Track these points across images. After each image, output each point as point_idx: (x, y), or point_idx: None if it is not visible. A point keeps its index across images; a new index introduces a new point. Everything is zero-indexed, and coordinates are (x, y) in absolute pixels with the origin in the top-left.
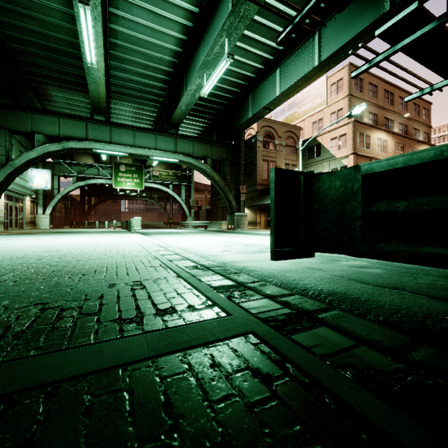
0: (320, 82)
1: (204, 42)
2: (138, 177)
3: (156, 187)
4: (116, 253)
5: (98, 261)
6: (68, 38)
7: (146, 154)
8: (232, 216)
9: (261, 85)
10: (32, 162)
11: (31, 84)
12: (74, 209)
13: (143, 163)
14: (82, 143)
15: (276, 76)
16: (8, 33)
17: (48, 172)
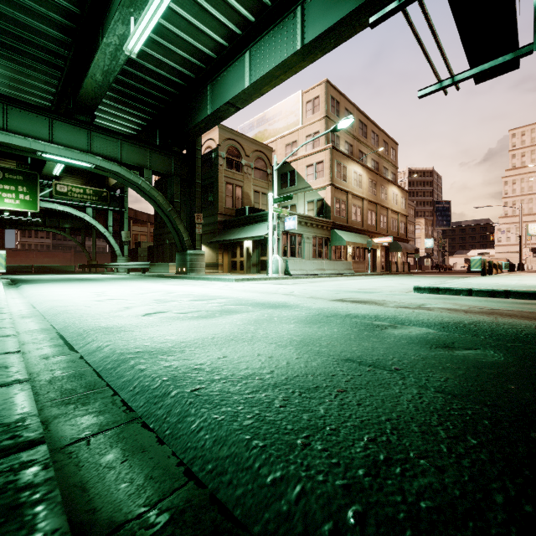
0: (295, 97)
1: None
2: (27, 192)
3: (63, 210)
4: None
5: None
6: None
7: (30, 146)
8: (183, 255)
9: (224, 73)
10: None
11: None
12: None
13: (38, 170)
14: None
15: (244, 62)
16: None
17: None
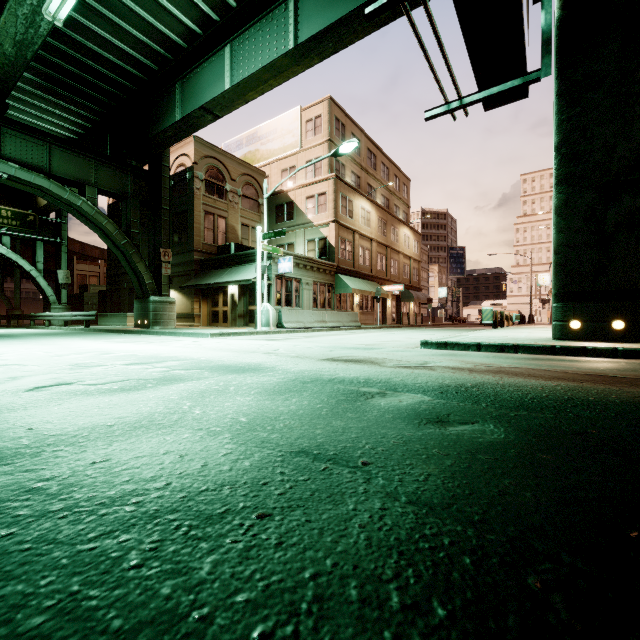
0: (293, 113)
1: None
2: None
3: None
4: None
5: None
6: None
7: None
8: (144, 303)
9: (198, 69)
10: None
11: None
12: None
13: None
14: None
15: (224, 57)
16: None
17: None
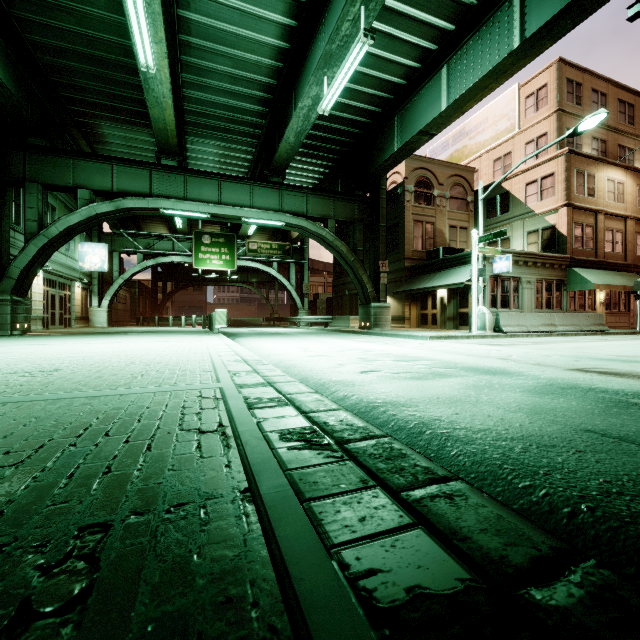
0: (508, 94)
1: (324, 26)
2: (228, 252)
3: (254, 266)
4: (153, 377)
5: (91, 404)
6: (120, 40)
7: (237, 214)
8: (366, 308)
9: (415, 98)
10: (75, 230)
11: (76, 118)
12: (144, 300)
13: (236, 232)
14: (144, 201)
15: (441, 79)
16: (36, 39)
17: (104, 247)
